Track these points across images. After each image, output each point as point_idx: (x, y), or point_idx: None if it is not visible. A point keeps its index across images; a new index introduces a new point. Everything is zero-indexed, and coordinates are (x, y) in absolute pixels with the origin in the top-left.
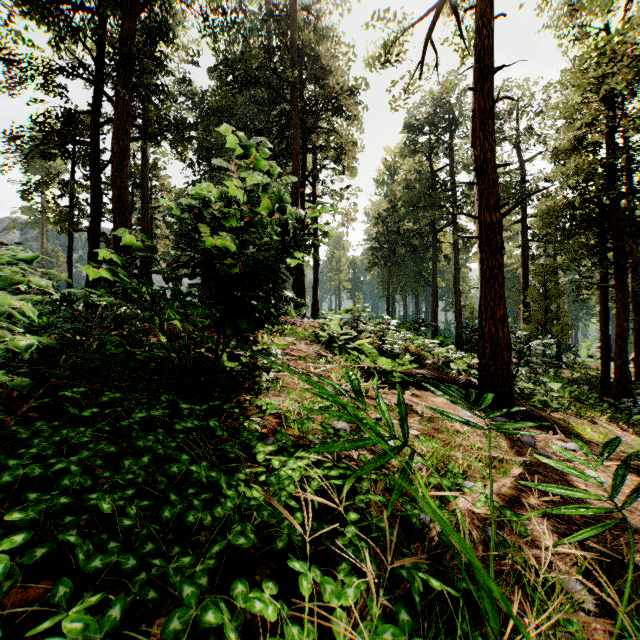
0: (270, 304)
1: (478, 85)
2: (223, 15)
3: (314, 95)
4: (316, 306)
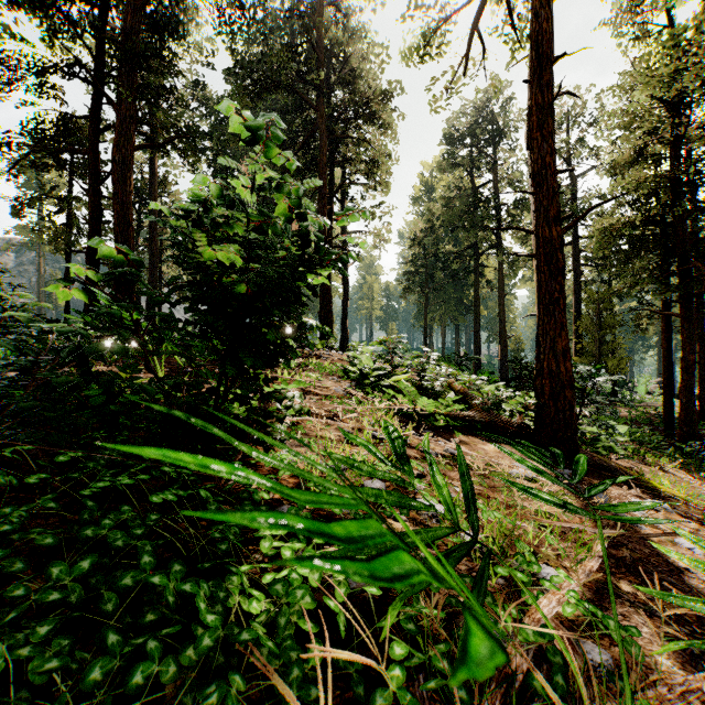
0: (285, 333)
1: (535, 77)
2: (240, 9)
3: (343, 100)
4: (345, 337)
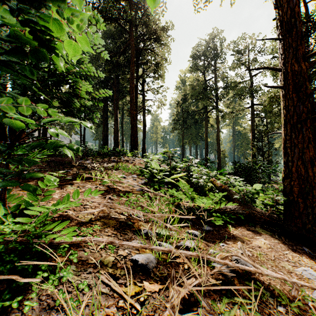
0: None
1: None
2: None
3: (143, 31)
4: (144, 150)
